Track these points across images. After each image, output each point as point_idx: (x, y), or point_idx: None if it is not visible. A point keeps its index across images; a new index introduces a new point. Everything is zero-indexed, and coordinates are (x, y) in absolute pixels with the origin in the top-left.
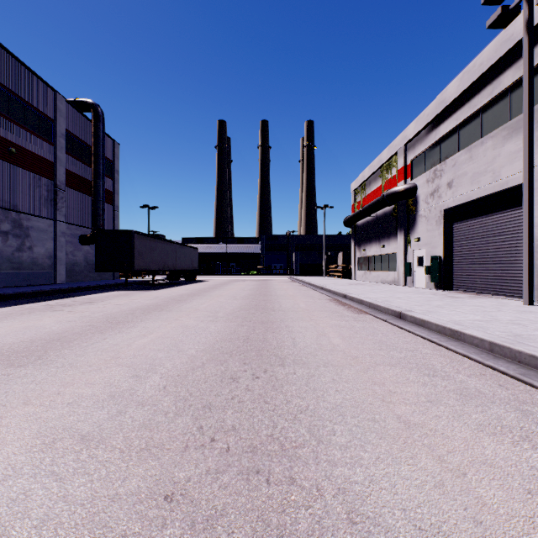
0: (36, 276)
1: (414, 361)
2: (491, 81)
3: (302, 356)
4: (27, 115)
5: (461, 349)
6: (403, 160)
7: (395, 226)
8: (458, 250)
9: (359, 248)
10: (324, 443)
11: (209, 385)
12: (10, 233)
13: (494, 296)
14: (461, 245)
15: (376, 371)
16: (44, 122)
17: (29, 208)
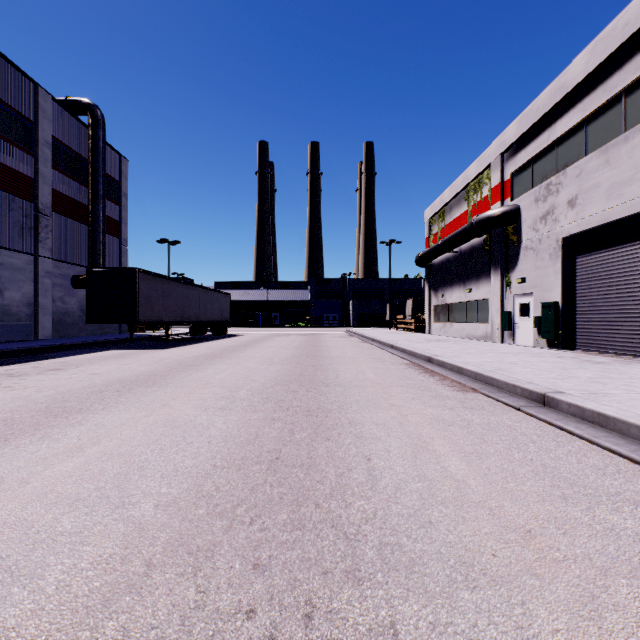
0: (8, 330)
1: None
2: None
3: (397, 526)
4: None
5: None
6: (499, 174)
7: (487, 263)
8: (584, 293)
9: (435, 293)
10: None
11: None
12: None
13: None
14: (588, 286)
15: (624, 612)
16: (21, 124)
17: None
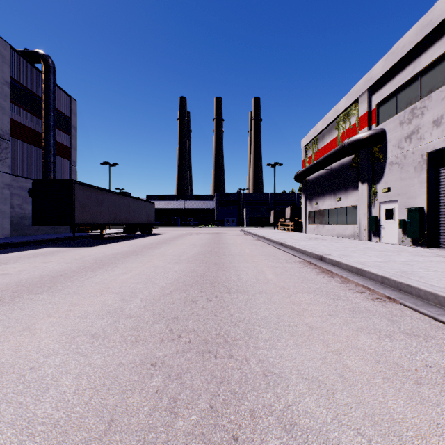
0: None
1: None
2: None
3: None
4: None
5: None
6: (366, 105)
7: (355, 177)
8: None
9: (310, 202)
10: None
11: None
12: None
13: None
14: None
15: None
16: None
17: None
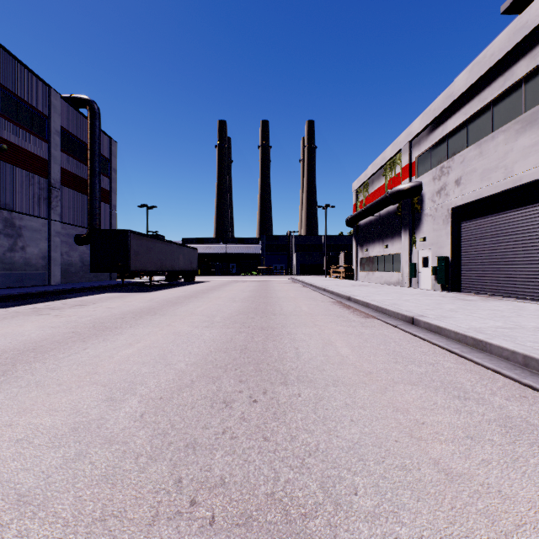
0: (29, 278)
1: (438, 378)
2: (503, 73)
3: (307, 371)
4: (19, 111)
5: (489, 362)
6: (407, 157)
7: (399, 226)
8: (467, 250)
9: (361, 248)
10: (344, 508)
11: (197, 412)
12: (1, 232)
13: (506, 298)
14: (469, 244)
15: (395, 391)
16: (38, 118)
17: (22, 206)
